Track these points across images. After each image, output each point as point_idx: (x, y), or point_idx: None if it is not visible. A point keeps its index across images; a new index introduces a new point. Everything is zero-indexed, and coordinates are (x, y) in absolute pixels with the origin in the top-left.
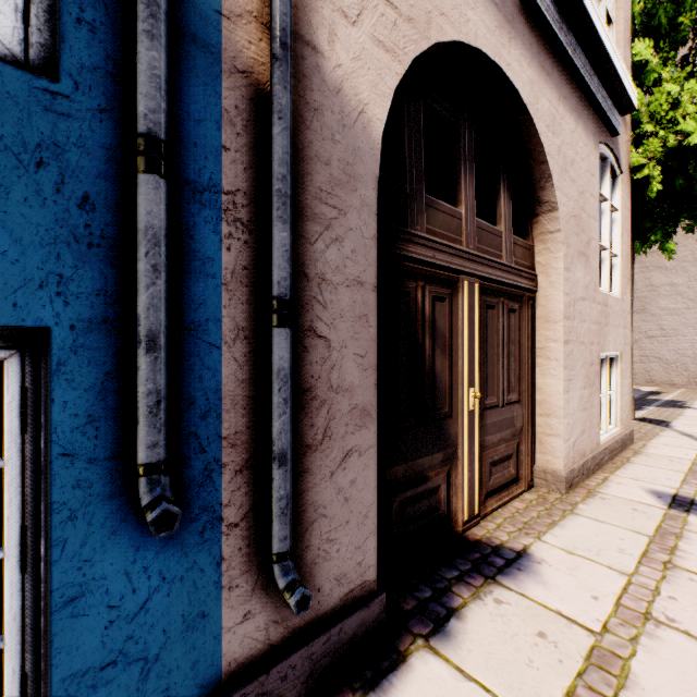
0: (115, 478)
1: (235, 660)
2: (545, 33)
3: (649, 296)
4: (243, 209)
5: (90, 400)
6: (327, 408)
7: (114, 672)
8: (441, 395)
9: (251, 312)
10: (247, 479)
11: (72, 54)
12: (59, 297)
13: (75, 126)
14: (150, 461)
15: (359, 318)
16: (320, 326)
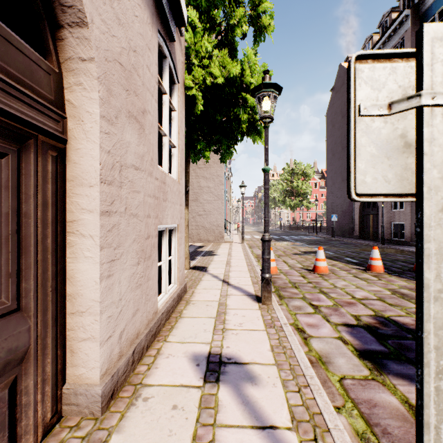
0: None
1: None
2: None
3: (199, 192)
4: None
5: None
6: None
7: None
8: None
9: None
10: None
11: None
12: None
13: None
14: None
15: None
16: None
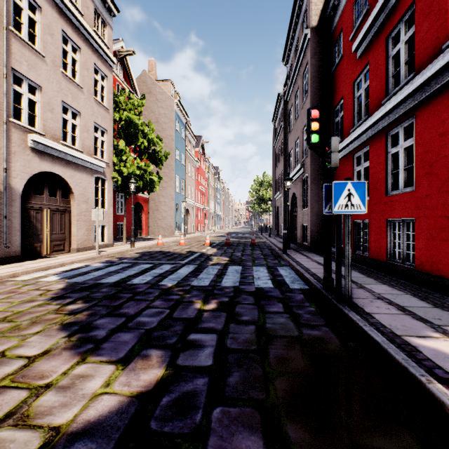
0: None
1: None
2: (68, 160)
3: (159, 205)
4: None
5: None
6: (12, 229)
7: None
8: (39, 230)
9: (1, 217)
10: (0, 236)
11: None
12: None
13: None
14: None
15: (18, 217)
16: (11, 219)
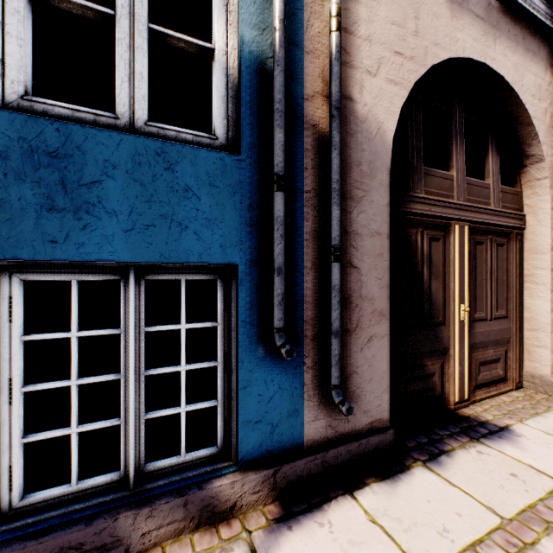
0: (261, 335)
1: (310, 440)
2: (529, 22)
3: None
4: (314, 199)
5: (252, 297)
6: (358, 310)
7: (260, 426)
8: (436, 308)
9: (318, 254)
10: (316, 344)
11: (245, 141)
12: (241, 251)
13: (246, 173)
14: (279, 326)
15: (378, 255)
16: (354, 261)
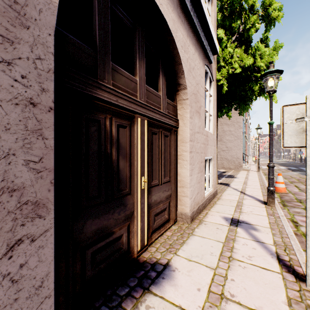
0: None
1: None
2: None
3: (223, 135)
4: None
5: None
6: None
7: None
8: (124, 182)
9: None
10: None
11: None
12: None
13: None
14: None
15: (32, 131)
16: None
